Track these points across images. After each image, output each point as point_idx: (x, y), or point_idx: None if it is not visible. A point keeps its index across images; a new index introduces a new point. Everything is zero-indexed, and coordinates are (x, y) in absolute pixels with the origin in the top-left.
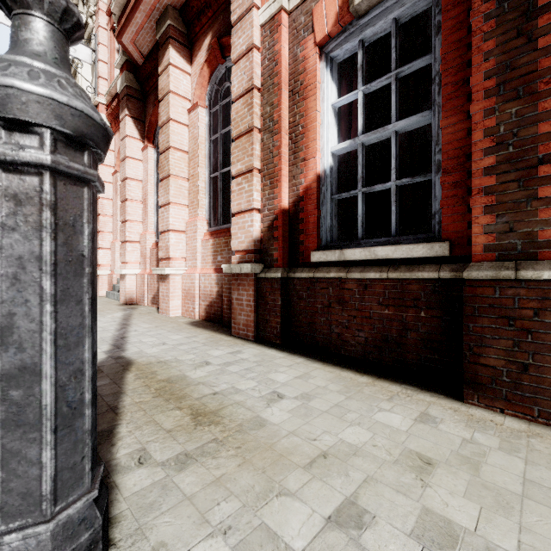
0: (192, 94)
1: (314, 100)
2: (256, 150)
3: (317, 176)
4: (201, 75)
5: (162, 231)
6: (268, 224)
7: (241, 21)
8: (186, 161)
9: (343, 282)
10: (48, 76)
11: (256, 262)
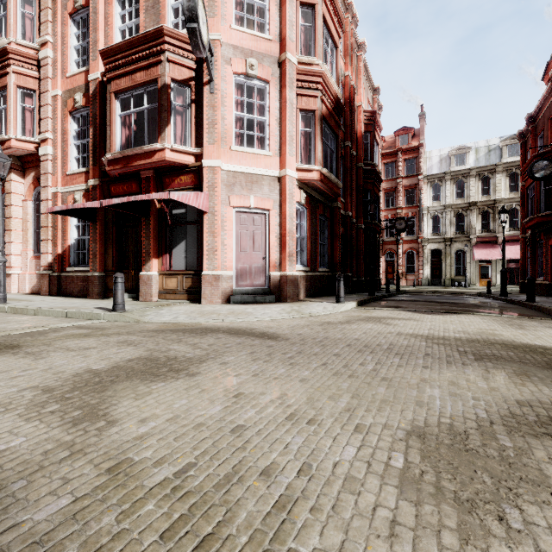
0: (25, 192)
1: (68, 223)
2: (50, 233)
3: (69, 246)
4: (30, 187)
5: (7, 254)
6: (54, 258)
7: (44, 189)
8: (21, 223)
9: (73, 276)
10: (3, 258)
11: (50, 270)
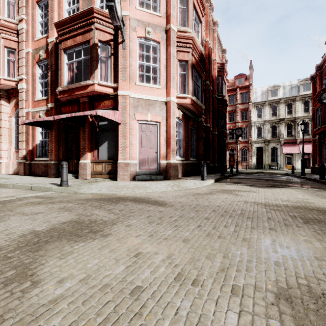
0: (10, 112)
1: (36, 131)
2: (24, 137)
3: (36, 144)
4: (13, 109)
5: None
6: (27, 152)
7: (21, 109)
8: (7, 131)
9: (39, 163)
10: None
11: (24, 159)
